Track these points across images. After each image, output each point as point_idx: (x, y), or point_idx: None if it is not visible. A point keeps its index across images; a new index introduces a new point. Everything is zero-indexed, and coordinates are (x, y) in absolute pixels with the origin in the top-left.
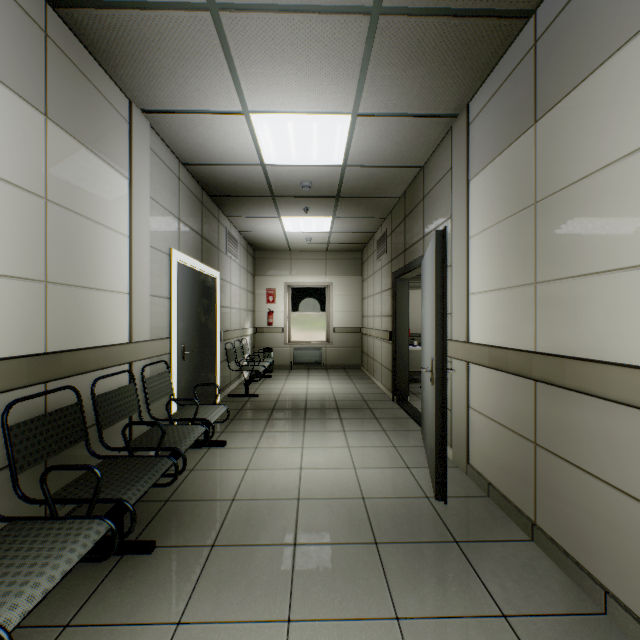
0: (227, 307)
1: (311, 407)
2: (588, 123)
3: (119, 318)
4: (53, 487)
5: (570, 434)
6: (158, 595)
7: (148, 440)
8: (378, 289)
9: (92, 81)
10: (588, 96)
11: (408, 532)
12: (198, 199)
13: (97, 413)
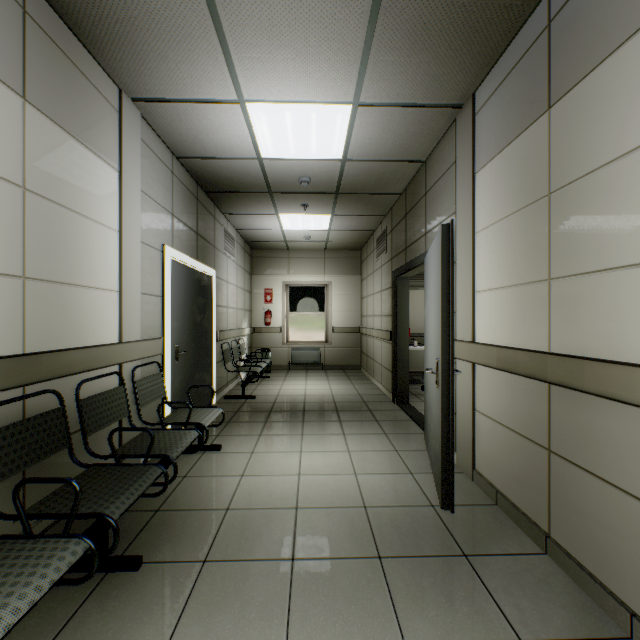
0: (223, 306)
1: (310, 409)
2: (610, 105)
3: (107, 317)
4: (32, 498)
5: (589, 441)
6: (143, 619)
7: (137, 446)
8: (378, 288)
9: (77, 65)
10: (610, 76)
11: (413, 545)
12: (193, 195)
13: (82, 418)
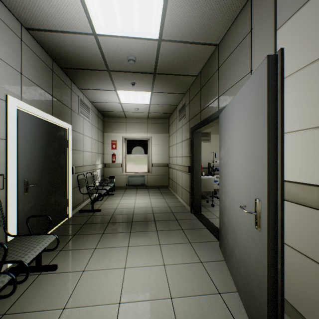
0: (80, 150)
1: (136, 220)
2: None
3: None
4: None
5: None
6: None
7: None
8: (179, 140)
9: None
10: None
11: None
12: (48, 66)
13: None
